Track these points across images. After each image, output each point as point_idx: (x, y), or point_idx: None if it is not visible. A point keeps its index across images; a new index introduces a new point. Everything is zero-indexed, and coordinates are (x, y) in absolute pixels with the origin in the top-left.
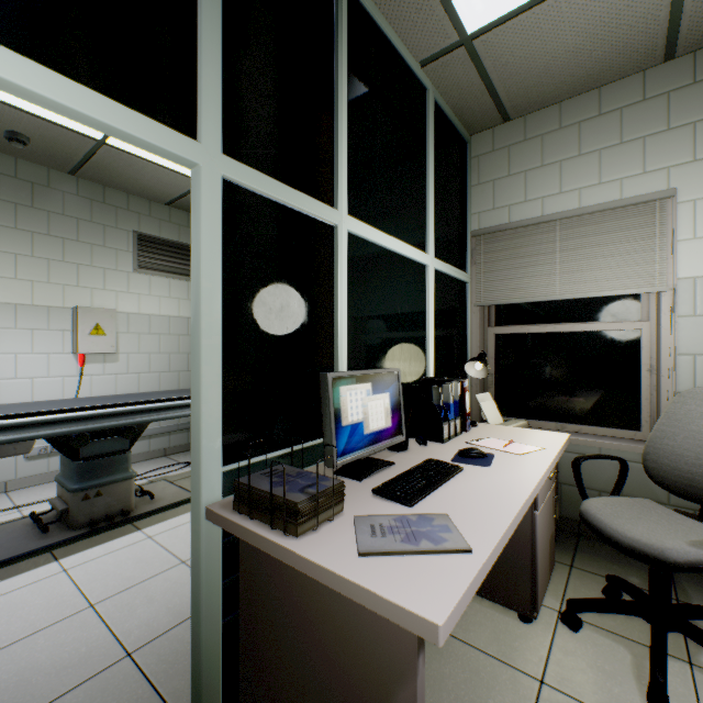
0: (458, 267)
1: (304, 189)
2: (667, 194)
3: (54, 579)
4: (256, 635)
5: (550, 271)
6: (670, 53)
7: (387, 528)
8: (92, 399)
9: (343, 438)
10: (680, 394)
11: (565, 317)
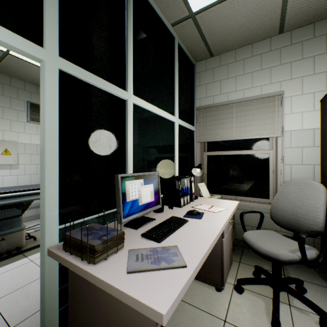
0: (190, 123)
1: (109, 80)
2: (280, 93)
3: None
4: (76, 316)
5: (231, 126)
6: (281, 30)
7: (145, 256)
8: (0, 188)
9: (127, 208)
10: (285, 183)
11: (237, 148)
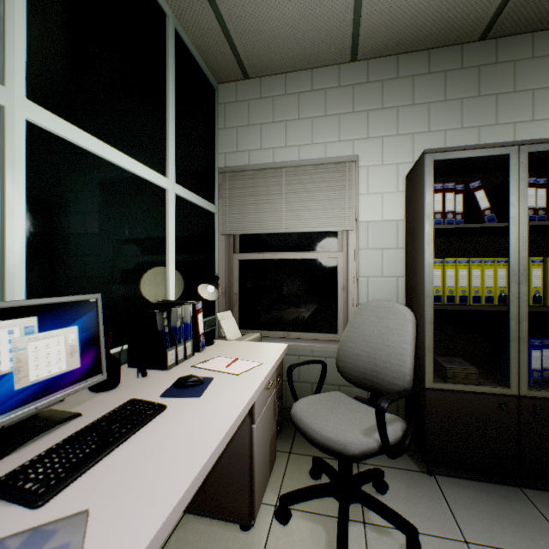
0: (206, 198)
1: None
2: (353, 159)
3: None
4: None
5: (279, 209)
6: (354, 55)
7: None
8: None
9: None
10: (359, 307)
11: (290, 247)
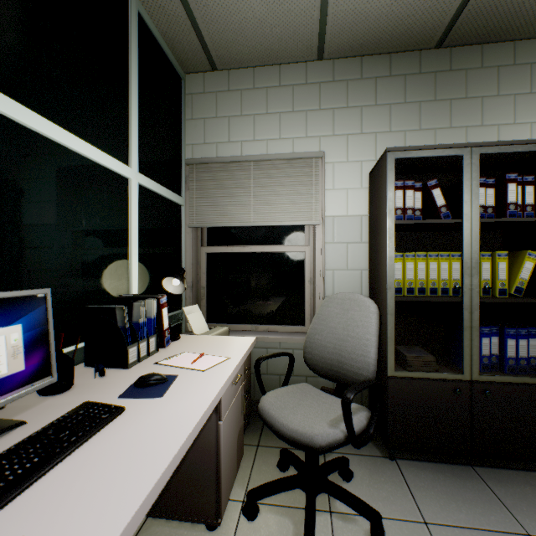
0: (172, 189)
1: None
2: (319, 155)
3: None
4: None
5: (247, 202)
6: (321, 54)
7: None
8: None
9: None
10: (326, 300)
11: (258, 241)
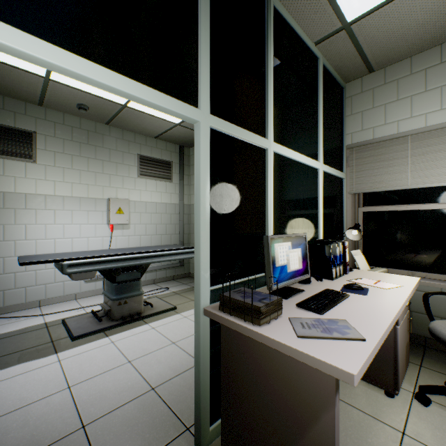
0: (337, 169)
1: (250, 129)
2: None
3: (108, 346)
4: (231, 381)
5: (404, 170)
6: None
7: (310, 325)
8: (121, 249)
9: (276, 274)
10: None
11: (414, 200)
